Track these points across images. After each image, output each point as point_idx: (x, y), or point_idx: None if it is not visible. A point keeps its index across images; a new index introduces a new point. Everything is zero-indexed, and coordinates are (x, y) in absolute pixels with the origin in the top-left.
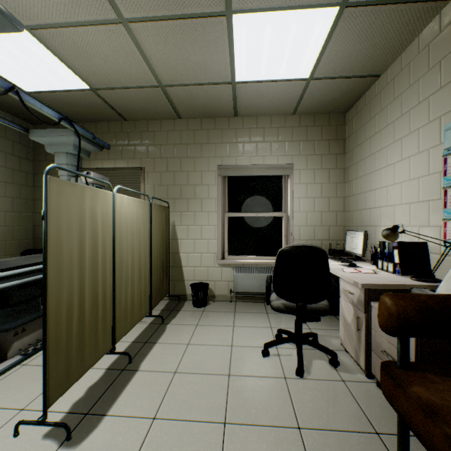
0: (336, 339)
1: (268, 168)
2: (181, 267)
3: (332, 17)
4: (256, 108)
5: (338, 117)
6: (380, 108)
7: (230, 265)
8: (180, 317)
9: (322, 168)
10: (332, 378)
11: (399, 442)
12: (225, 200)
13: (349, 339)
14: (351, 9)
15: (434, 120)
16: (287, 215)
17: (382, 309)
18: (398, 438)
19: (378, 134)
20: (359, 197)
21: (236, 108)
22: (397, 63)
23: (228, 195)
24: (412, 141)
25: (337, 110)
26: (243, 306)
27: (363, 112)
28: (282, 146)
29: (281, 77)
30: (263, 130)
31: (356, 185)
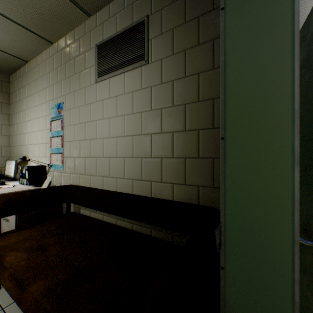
0: None
1: None
2: None
3: None
4: None
5: (4, 75)
6: (28, 82)
7: None
8: None
9: None
10: None
11: None
12: None
13: None
14: None
15: (48, 101)
16: None
17: None
18: None
19: (28, 98)
20: (18, 137)
21: None
22: (35, 60)
23: None
24: (41, 109)
25: (1, 70)
26: None
27: (21, 80)
28: None
29: None
30: None
31: (17, 128)
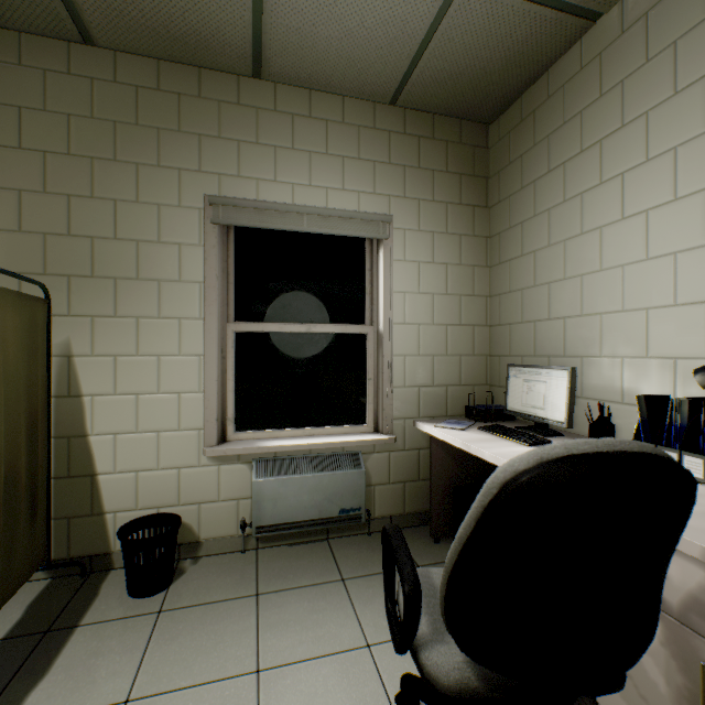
0: None
1: (338, 218)
2: (93, 476)
3: None
4: (311, 58)
5: (476, 130)
6: (596, 92)
7: (241, 456)
8: (68, 668)
9: (447, 231)
10: None
11: None
12: (227, 290)
13: (635, 704)
14: None
15: None
16: (376, 331)
17: None
18: None
19: (591, 151)
20: (530, 295)
21: (260, 44)
22: None
23: (237, 278)
24: None
25: (478, 113)
26: (278, 566)
27: (543, 112)
28: (369, 171)
29: None
30: (324, 125)
31: (519, 270)
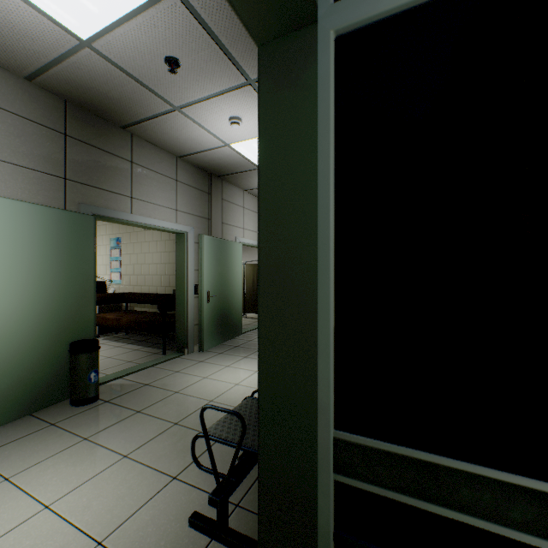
0: None
1: None
2: None
3: None
4: None
5: None
6: None
7: None
8: None
9: None
10: None
11: None
12: None
13: None
14: None
15: (109, 235)
16: None
17: None
18: None
19: None
20: None
21: None
22: None
23: None
24: (102, 239)
25: None
26: None
27: None
28: None
29: None
30: None
31: None
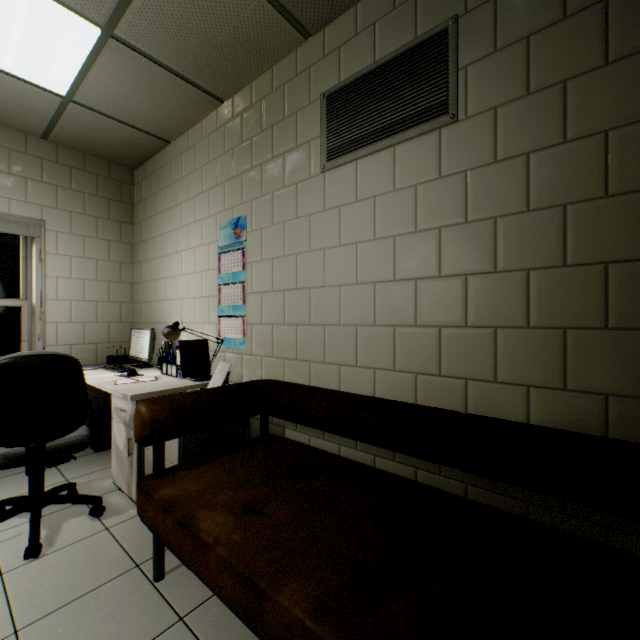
0: (110, 479)
1: None
2: None
3: (93, 37)
4: None
5: (124, 171)
6: (171, 181)
7: None
8: None
9: (99, 237)
10: (91, 532)
11: (156, 557)
12: None
13: (123, 471)
14: (120, 44)
15: (213, 216)
16: (31, 304)
17: (138, 419)
18: (155, 555)
19: (169, 212)
20: (150, 286)
21: None
22: (186, 137)
23: None
24: (198, 231)
25: (121, 162)
26: None
27: (155, 178)
28: (21, 184)
29: (8, 68)
30: None
31: (147, 269)
